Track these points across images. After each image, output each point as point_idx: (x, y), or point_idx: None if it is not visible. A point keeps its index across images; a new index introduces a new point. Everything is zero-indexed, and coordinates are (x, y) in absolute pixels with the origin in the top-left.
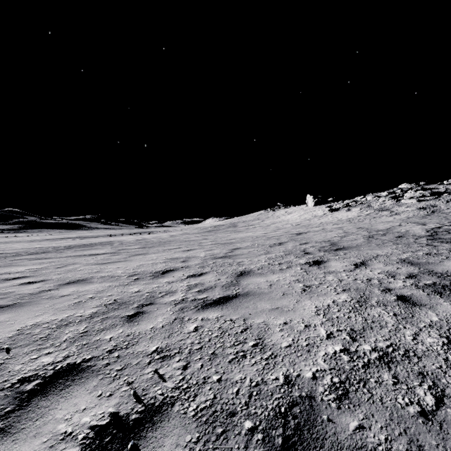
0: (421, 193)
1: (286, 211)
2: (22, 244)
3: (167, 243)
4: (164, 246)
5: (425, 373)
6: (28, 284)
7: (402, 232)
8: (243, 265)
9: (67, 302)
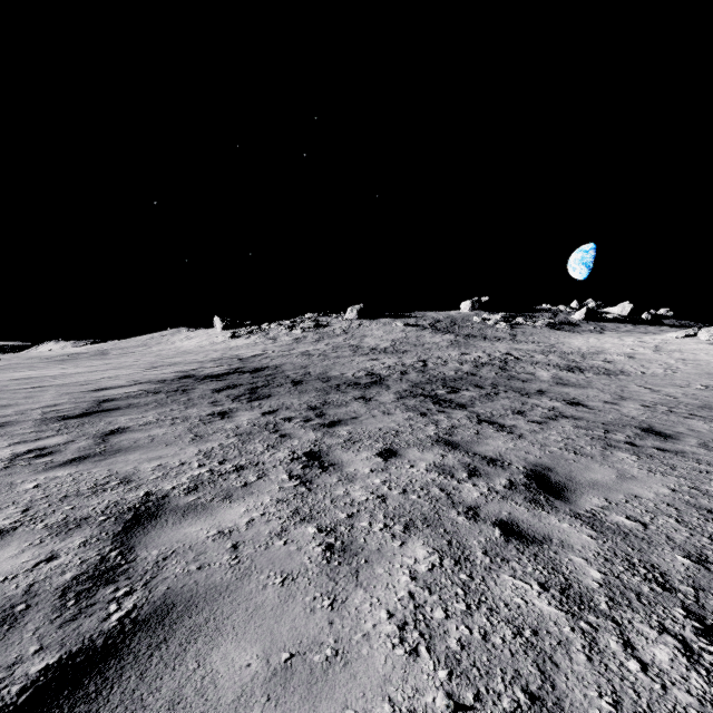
0: (309, 324)
1: (188, 335)
2: None
3: (10, 369)
4: (11, 370)
5: (142, 379)
6: None
7: (240, 356)
8: (101, 372)
9: None
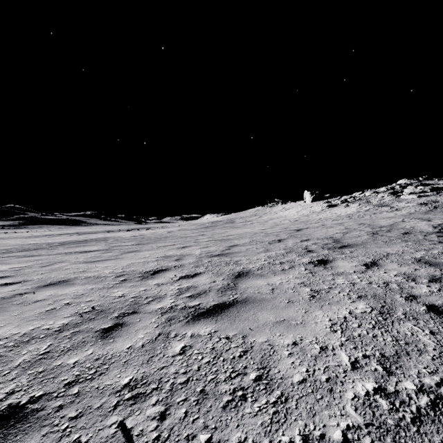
0: (420, 188)
1: (283, 207)
2: (18, 240)
3: (162, 239)
4: (159, 242)
5: None
6: (4, 285)
7: (408, 228)
8: (241, 264)
9: (38, 310)
